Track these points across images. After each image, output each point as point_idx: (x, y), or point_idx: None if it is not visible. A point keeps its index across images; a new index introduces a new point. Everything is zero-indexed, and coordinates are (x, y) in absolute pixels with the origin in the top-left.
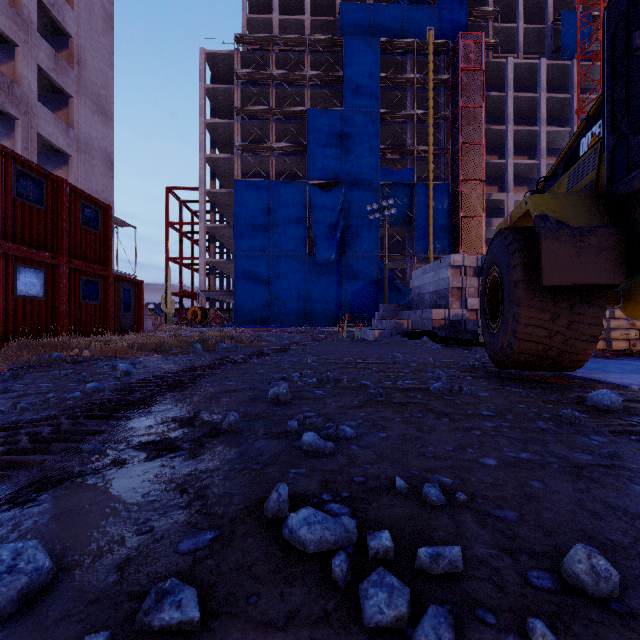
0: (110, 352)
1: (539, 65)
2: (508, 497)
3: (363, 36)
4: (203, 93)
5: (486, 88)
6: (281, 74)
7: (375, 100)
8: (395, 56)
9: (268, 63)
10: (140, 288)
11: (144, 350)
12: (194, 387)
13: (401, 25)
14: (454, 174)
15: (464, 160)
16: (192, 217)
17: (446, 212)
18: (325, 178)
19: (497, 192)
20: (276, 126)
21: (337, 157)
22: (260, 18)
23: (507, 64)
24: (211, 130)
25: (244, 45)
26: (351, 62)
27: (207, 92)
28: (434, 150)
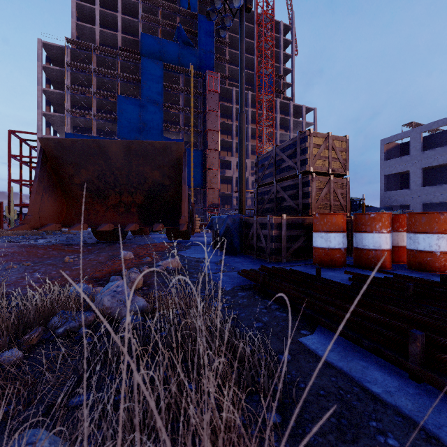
0: (5, 235)
1: (248, 94)
2: (88, 241)
3: (155, 56)
4: (40, 69)
5: (225, 99)
6: (100, 70)
7: (161, 97)
8: (173, 73)
9: (91, 58)
10: (1, 206)
11: (19, 235)
12: (46, 239)
13: (178, 55)
14: (205, 145)
15: (209, 138)
16: (30, 150)
17: (201, 165)
18: (129, 138)
19: (231, 155)
20: (97, 100)
21: (137, 127)
22: (86, 26)
23: (233, 90)
24: (47, 94)
25: (73, 44)
26: (146, 72)
27: (44, 68)
28: (195, 130)
